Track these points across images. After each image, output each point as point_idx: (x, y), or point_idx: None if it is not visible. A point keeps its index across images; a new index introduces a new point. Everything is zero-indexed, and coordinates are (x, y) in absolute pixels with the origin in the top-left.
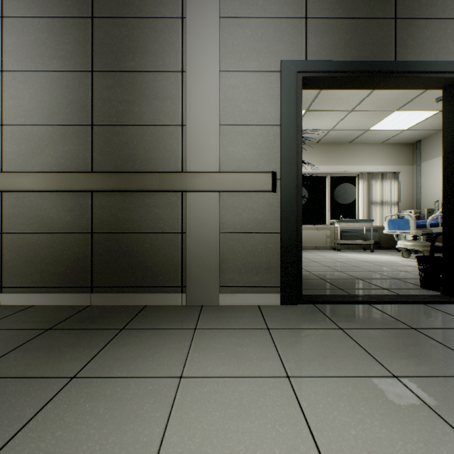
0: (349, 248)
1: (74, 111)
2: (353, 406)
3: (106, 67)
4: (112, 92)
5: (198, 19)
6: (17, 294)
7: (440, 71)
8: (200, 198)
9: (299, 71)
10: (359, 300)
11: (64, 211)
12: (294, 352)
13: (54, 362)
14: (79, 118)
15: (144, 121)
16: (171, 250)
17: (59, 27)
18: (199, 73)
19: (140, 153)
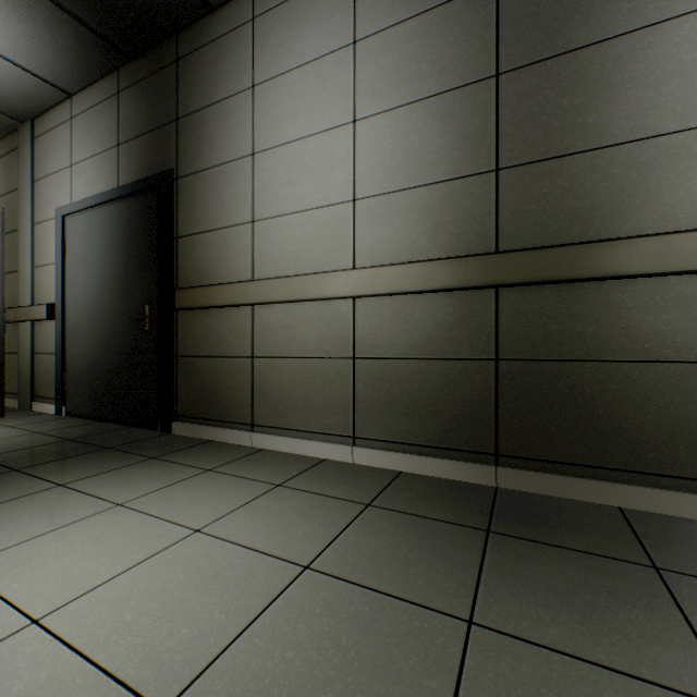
0: None
1: (462, 154)
2: None
3: (522, 58)
4: (536, 101)
5: None
6: (376, 450)
7: None
8: None
9: None
10: None
11: (447, 323)
12: None
13: (615, 635)
14: (471, 163)
15: (608, 138)
16: (678, 400)
17: (438, 22)
18: None
19: (597, 204)
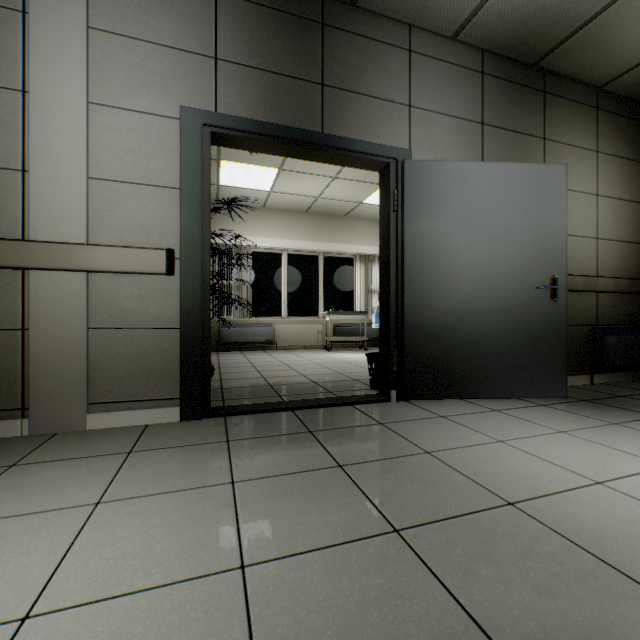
0: (345, 347)
1: None
2: (149, 520)
3: None
4: None
5: (51, 21)
6: None
7: (368, 152)
8: (54, 280)
9: (205, 123)
10: (282, 407)
11: None
12: (137, 475)
13: None
14: None
15: None
16: (3, 356)
17: None
18: (53, 99)
19: None
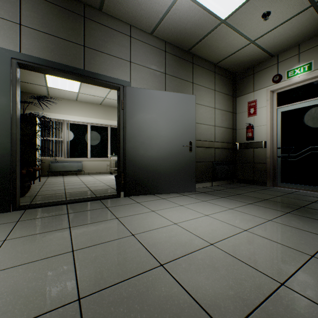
0: None
1: None
2: None
3: None
4: None
5: None
6: None
7: (108, 81)
8: None
9: (13, 57)
10: (61, 203)
11: None
12: None
13: None
14: None
15: None
16: None
17: None
18: None
19: None
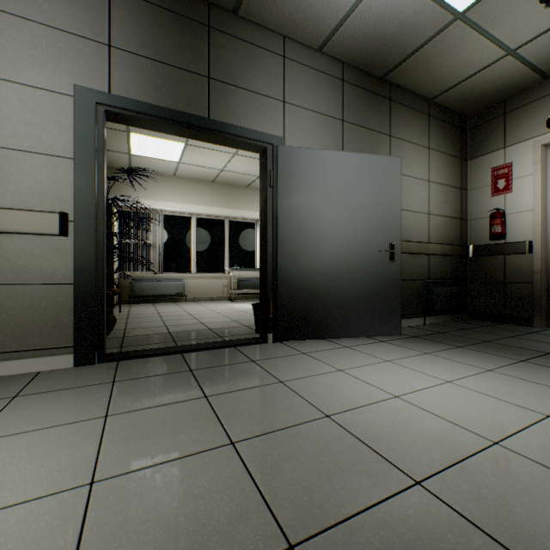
0: (247, 298)
1: None
2: (16, 453)
3: None
4: None
5: None
6: None
7: (248, 137)
8: None
9: (99, 102)
10: (173, 350)
11: None
12: (16, 416)
13: None
14: None
15: None
16: None
17: None
18: None
19: None
